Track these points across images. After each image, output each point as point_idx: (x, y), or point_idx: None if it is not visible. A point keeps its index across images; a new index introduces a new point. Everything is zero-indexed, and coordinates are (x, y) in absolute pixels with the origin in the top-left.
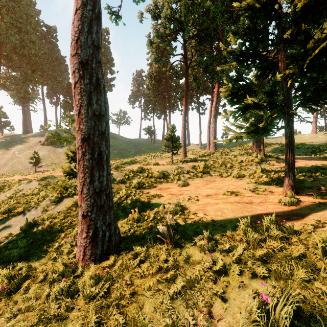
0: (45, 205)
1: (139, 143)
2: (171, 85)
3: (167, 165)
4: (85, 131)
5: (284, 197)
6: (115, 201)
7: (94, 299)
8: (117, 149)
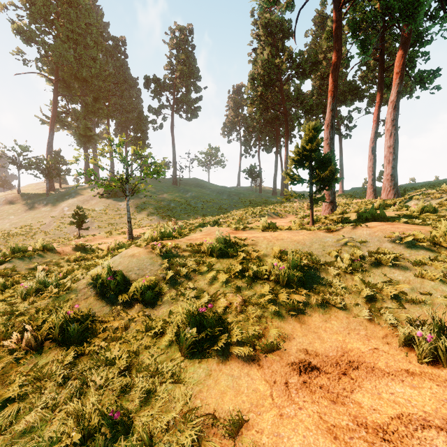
0: None
1: (237, 192)
2: (288, 94)
3: (302, 231)
4: None
5: None
6: None
7: None
8: (202, 202)
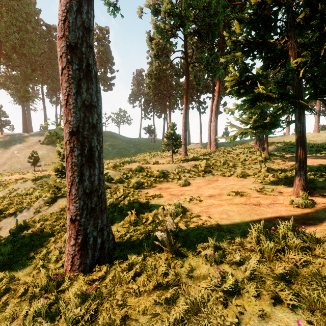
0: (38, 205)
1: (139, 143)
2: (171, 83)
3: (167, 164)
4: (73, 124)
5: (296, 199)
6: (111, 201)
7: (78, 323)
8: (117, 148)
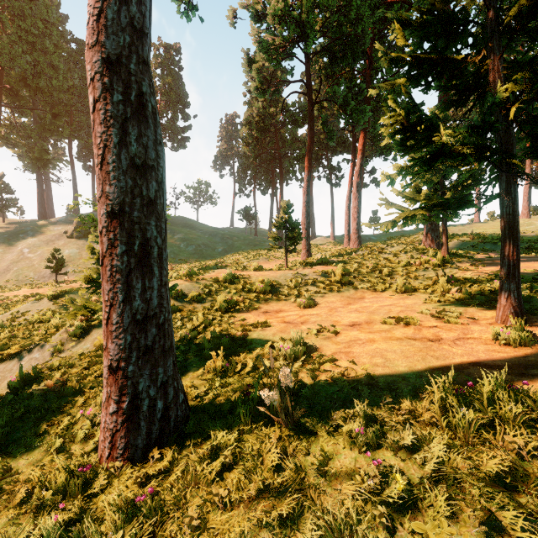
0: (58, 341)
1: (231, 235)
2: (284, 137)
3: (277, 271)
4: (113, 198)
5: (504, 330)
6: (183, 334)
7: None
8: (193, 245)
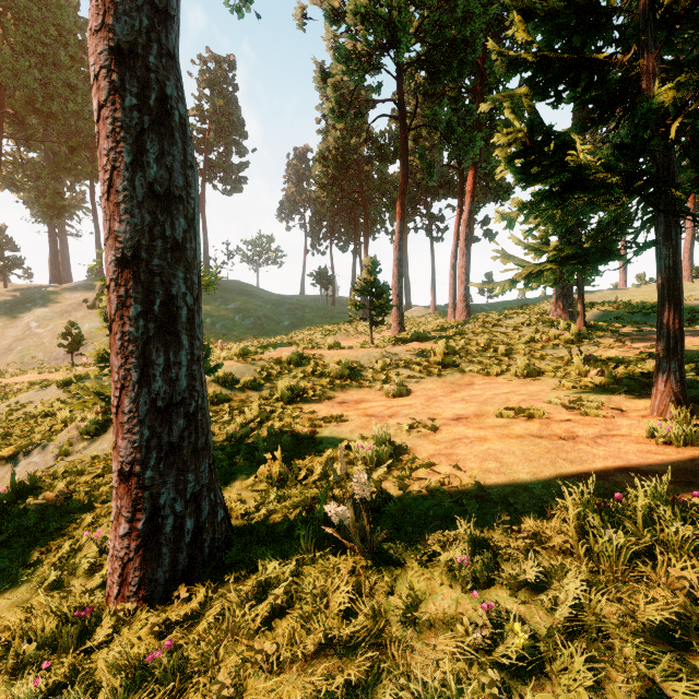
0: (66, 440)
1: (301, 305)
2: (370, 177)
3: (359, 349)
4: (125, 239)
5: (663, 424)
6: (231, 430)
7: None
8: (252, 317)
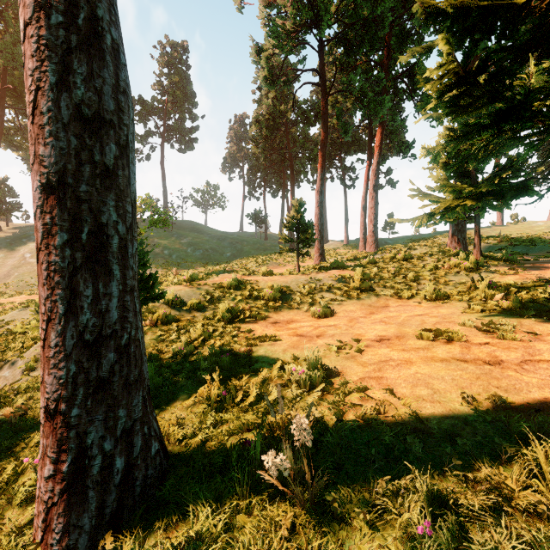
0: (32, 356)
1: (240, 240)
2: (295, 137)
3: (288, 276)
4: (49, 163)
5: None
6: (177, 349)
7: None
8: (201, 249)
